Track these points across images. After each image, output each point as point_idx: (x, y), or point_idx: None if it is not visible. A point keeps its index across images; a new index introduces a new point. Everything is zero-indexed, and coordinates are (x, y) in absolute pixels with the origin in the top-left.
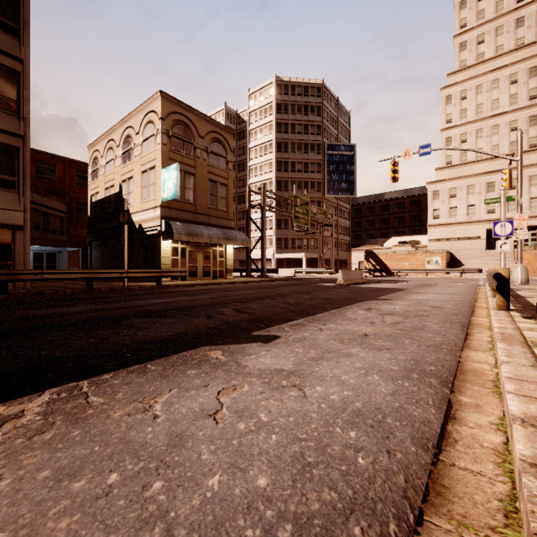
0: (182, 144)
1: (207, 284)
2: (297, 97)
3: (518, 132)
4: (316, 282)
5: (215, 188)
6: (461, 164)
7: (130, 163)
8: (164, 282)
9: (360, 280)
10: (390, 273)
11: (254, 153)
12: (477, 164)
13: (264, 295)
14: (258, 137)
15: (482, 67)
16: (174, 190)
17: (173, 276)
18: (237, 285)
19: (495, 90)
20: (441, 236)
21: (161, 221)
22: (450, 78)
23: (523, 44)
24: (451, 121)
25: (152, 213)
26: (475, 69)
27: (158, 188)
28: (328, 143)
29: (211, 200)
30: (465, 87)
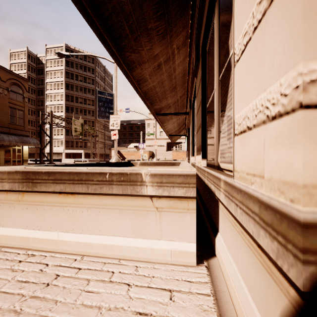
0: None
1: None
2: (79, 60)
3: None
4: None
5: (14, 112)
6: None
7: None
8: None
9: None
10: None
11: (50, 86)
12: None
13: None
14: (53, 77)
15: None
16: None
17: None
18: None
19: None
20: (151, 144)
21: None
22: None
23: None
24: None
25: None
26: None
27: None
28: (98, 90)
29: (11, 119)
30: None
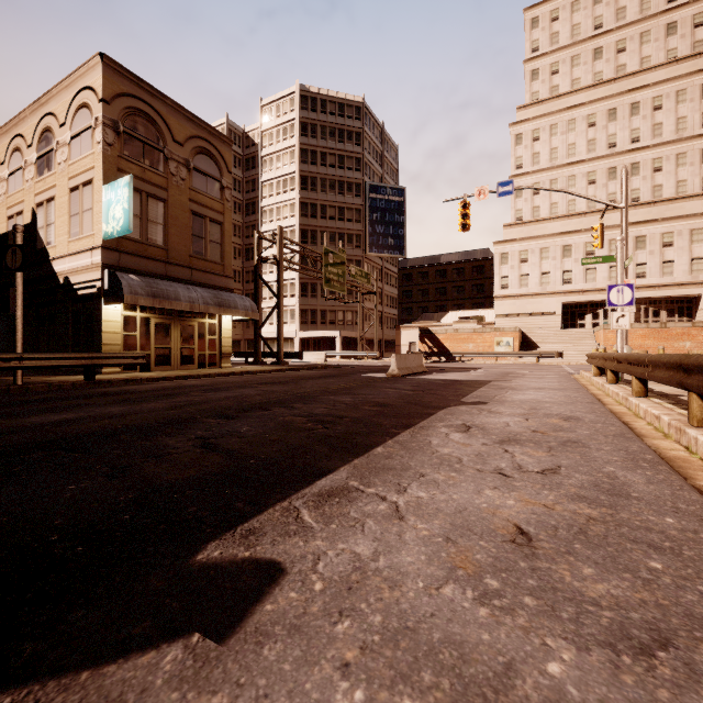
0: (143, 149)
1: (184, 378)
2: (329, 117)
3: (622, 170)
4: (357, 371)
5: (201, 226)
6: (533, 220)
7: (50, 174)
8: (109, 374)
9: (419, 368)
10: (451, 357)
11: (269, 190)
12: (551, 222)
13: (274, 399)
14: (275, 167)
15: (557, 103)
16: (124, 221)
17: (118, 365)
18: (233, 379)
19: (571, 132)
20: (511, 310)
21: (102, 271)
22: (521, 113)
23: (601, 80)
24: (522, 166)
25: (86, 259)
26: (549, 104)
27: (97, 216)
28: (370, 184)
29: (194, 244)
30: (537, 126)
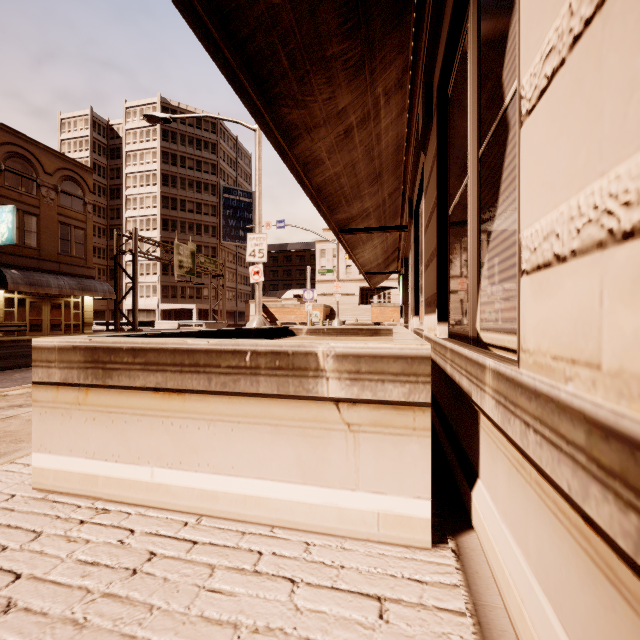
0: (20, 180)
1: None
2: (188, 128)
3: None
4: None
5: (68, 232)
6: None
7: None
8: None
9: None
10: None
11: (133, 181)
12: None
13: None
14: (138, 162)
15: None
16: (8, 235)
17: (8, 331)
18: None
19: None
20: (327, 291)
21: None
22: None
23: None
24: None
25: None
26: None
27: None
28: (224, 186)
29: (62, 245)
30: None
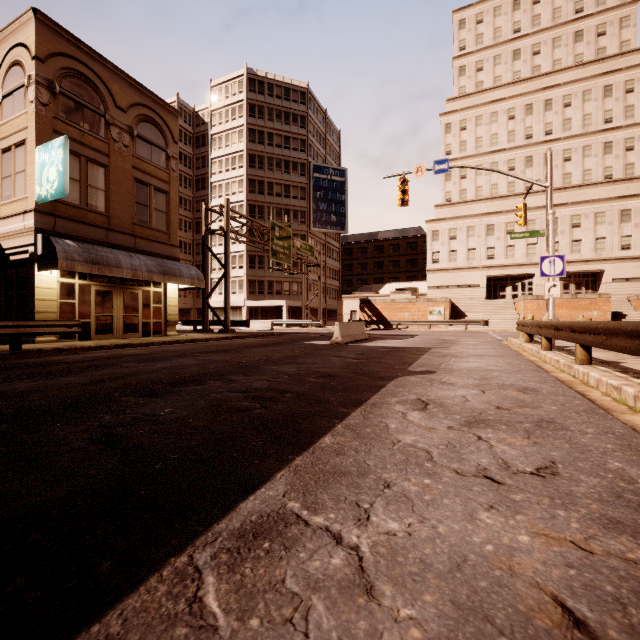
0: (82, 112)
1: (124, 346)
2: (276, 100)
3: (547, 151)
4: (302, 339)
5: (146, 194)
6: (461, 202)
7: None
8: (43, 343)
9: (361, 336)
10: (388, 325)
11: (218, 166)
12: (476, 203)
13: (212, 370)
14: (224, 145)
15: (482, 97)
16: (58, 183)
17: (49, 333)
18: (176, 347)
19: (494, 124)
20: (441, 282)
21: (36, 236)
22: (450, 104)
23: (520, 79)
24: (451, 153)
25: (19, 222)
26: (474, 98)
27: (30, 179)
28: (314, 164)
29: (138, 211)
30: (464, 117)
